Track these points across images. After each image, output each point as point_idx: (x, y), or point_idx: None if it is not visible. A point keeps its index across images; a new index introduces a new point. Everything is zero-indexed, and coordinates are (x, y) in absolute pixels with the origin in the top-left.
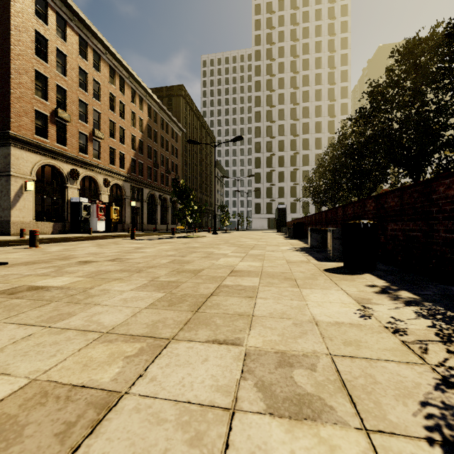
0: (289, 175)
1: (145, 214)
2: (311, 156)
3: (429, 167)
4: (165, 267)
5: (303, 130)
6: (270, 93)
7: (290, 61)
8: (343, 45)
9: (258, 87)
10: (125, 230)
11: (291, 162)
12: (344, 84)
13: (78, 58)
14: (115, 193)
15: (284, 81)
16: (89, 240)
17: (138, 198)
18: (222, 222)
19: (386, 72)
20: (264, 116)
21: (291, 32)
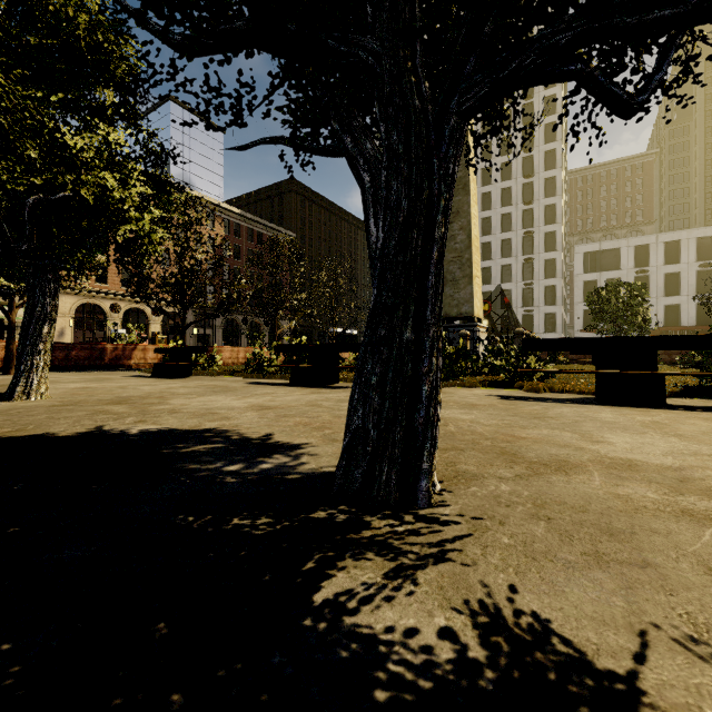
0: None
1: (220, 342)
2: (494, 244)
3: None
4: None
5: (483, 204)
6: None
7: None
8: None
9: None
10: None
11: None
12: (550, 119)
13: None
14: None
15: None
16: None
17: (209, 325)
18: None
19: None
20: None
21: None
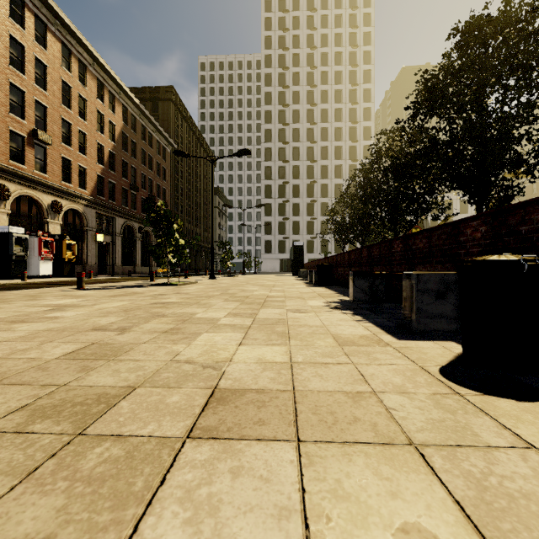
0: (305, 208)
1: (119, 252)
2: (330, 186)
3: (455, 203)
4: (23, 384)
5: (321, 155)
6: (283, 109)
7: (306, 72)
8: (366, 60)
9: (269, 100)
10: (87, 274)
11: (307, 193)
12: (367, 105)
13: (8, 22)
14: (77, 223)
15: (300, 95)
16: (4, 290)
17: (108, 231)
18: (223, 263)
19: (447, 56)
20: (276, 136)
21: (308, 37)
